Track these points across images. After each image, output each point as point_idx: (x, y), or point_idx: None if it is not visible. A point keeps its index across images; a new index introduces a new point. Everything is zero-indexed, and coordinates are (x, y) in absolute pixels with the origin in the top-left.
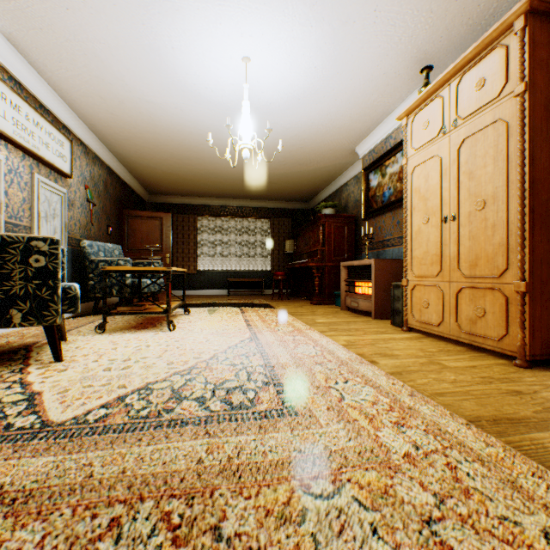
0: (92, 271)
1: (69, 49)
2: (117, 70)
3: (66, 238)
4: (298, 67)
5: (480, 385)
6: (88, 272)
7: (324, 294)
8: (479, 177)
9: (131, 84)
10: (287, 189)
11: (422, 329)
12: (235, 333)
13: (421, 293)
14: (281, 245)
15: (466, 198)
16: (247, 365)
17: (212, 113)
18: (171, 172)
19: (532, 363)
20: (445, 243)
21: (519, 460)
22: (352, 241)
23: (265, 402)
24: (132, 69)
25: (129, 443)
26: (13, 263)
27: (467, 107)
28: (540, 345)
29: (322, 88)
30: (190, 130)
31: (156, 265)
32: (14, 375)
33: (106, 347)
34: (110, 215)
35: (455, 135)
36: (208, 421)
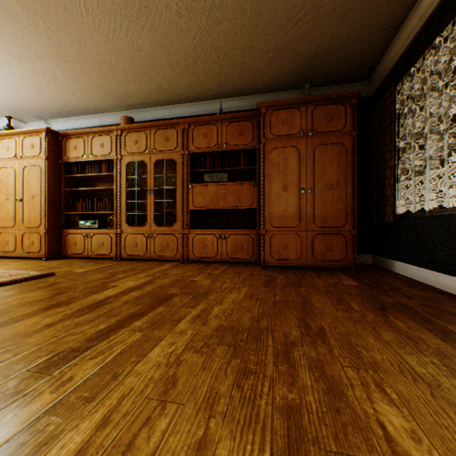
0: None
1: None
2: None
3: None
4: None
5: (22, 266)
6: None
7: None
8: (32, 185)
9: None
10: None
11: (6, 255)
12: None
13: (6, 236)
14: None
15: (27, 193)
16: None
17: None
18: None
19: (52, 259)
20: (18, 211)
21: (16, 271)
22: None
23: None
24: None
25: None
26: None
27: (28, 153)
28: (53, 252)
29: None
30: None
31: None
32: None
33: None
34: None
35: (23, 162)
36: None
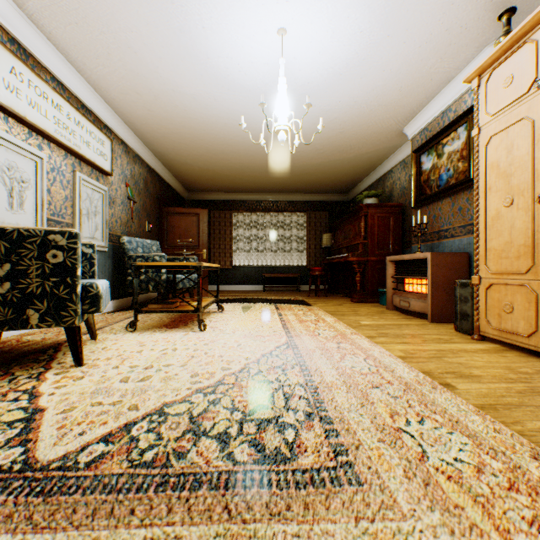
0: (130, 267)
1: (103, 43)
2: (150, 60)
3: (107, 235)
4: (341, 34)
5: None
6: (126, 268)
7: (366, 291)
8: None
9: (165, 75)
10: (324, 180)
11: (502, 339)
12: (270, 336)
13: (501, 294)
14: (317, 239)
15: None
16: (284, 383)
17: (246, 100)
18: (207, 168)
19: None
20: None
21: None
22: (399, 233)
23: (310, 451)
24: (165, 58)
25: (116, 515)
26: (29, 259)
27: None
28: None
29: (368, 58)
30: (224, 121)
31: (191, 260)
32: (30, 381)
33: (133, 349)
34: (150, 212)
35: None
36: (230, 481)
